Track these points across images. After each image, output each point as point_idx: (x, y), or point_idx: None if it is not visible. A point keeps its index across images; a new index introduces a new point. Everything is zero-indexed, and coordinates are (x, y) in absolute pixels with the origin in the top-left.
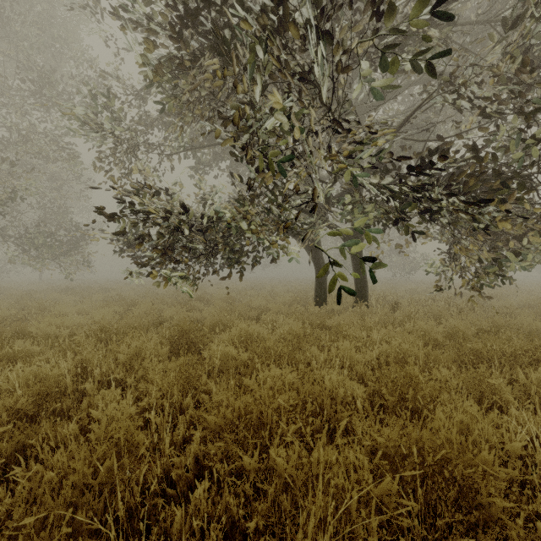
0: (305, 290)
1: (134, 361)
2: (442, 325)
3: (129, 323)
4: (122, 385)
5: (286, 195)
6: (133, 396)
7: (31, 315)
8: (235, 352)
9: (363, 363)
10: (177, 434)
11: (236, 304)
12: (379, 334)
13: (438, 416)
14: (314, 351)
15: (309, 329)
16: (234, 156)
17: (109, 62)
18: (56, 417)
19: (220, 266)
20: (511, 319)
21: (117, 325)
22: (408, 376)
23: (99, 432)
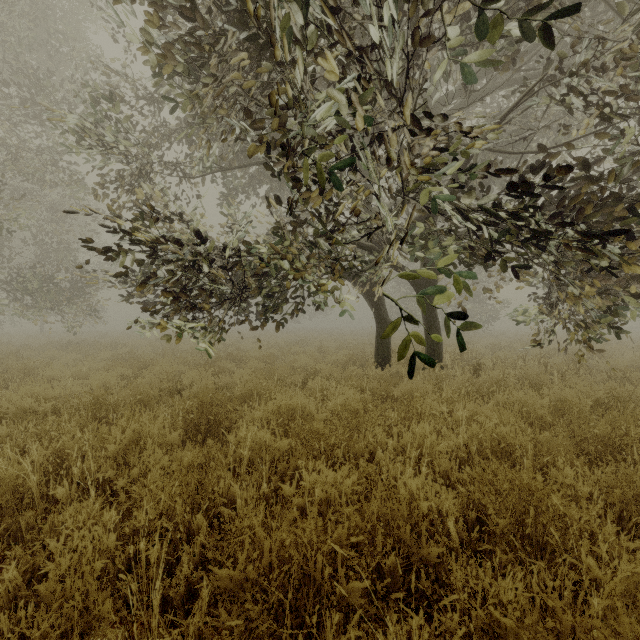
0: (362, 345)
1: (131, 452)
2: (548, 397)
3: (134, 393)
4: (111, 486)
5: (340, 224)
6: (121, 508)
7: (14, 380)
8: (271, 439)
9: (449, 454)
10: (178, 579)
11: (276, 365)
12: (465, 409)
13: (585, 563)
14: (379, 433)
15: (370, 400)
16: (272, 173)
17: (114, 58)
18: (11, 538)
19: (256, 317)
20: (633, 387)
21: (118, 396)
22: (526, 488)
23: (45, 592)
